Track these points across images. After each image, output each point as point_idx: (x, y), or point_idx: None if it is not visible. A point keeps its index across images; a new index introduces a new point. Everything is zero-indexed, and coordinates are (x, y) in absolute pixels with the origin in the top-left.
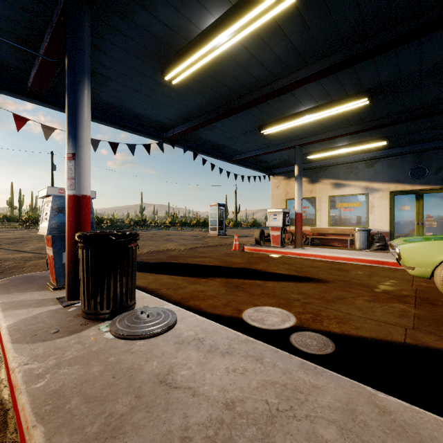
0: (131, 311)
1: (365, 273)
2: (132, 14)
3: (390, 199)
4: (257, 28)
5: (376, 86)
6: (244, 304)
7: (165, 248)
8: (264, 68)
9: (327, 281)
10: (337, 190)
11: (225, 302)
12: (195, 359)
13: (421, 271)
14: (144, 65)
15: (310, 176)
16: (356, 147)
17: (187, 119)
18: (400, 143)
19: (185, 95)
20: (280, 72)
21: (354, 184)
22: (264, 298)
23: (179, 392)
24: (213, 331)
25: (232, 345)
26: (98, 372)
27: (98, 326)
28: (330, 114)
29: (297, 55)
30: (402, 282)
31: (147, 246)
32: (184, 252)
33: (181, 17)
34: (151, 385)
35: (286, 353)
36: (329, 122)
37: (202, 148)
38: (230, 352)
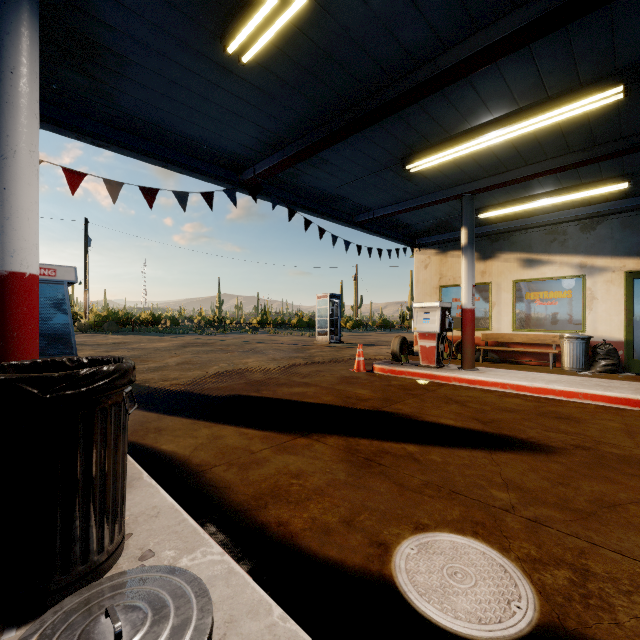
0: (90, 591)
1: (617, 428)
2: None
3: (625, 284)
4: None
5: None
6: (392, 523)
7: (245, 365)
8: (423, 22)
9: (550, 448)
10: (528, 271)
11: (348, 512)
12: None
13: None
14: (186, 23)
15: (481, 248)
16: (568, 194)
17: (276, 146)
18: None
19: (269, 95)
20: (455, 30)
21: (558, 260)
22: (432, 501)
23: None
24: None
25: None
26: None
27: None
28: (539, 126)
29: None
30: None
31: (217, 363)
32: (274, 374)
33: None
34: None
35: None
36: (529, 145)
37: (303, 202)
38: None
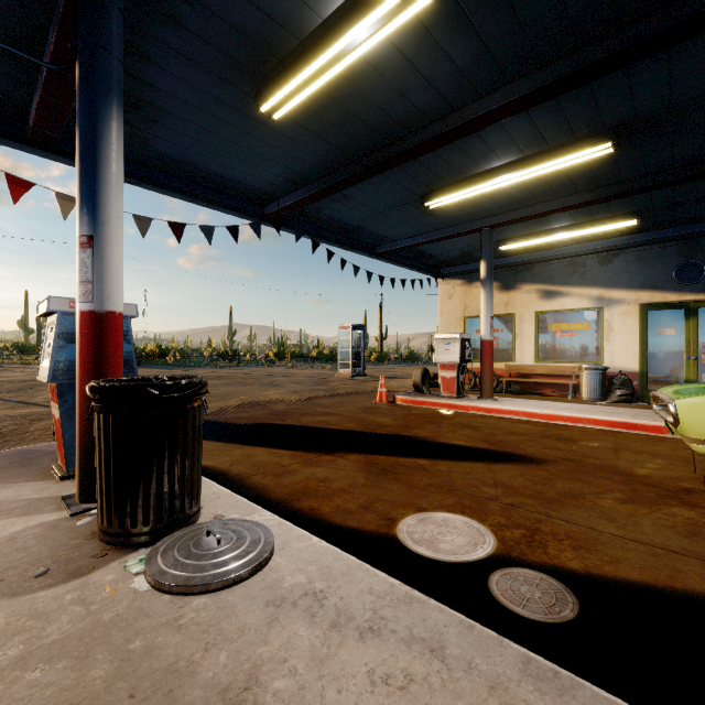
0: (189, 529)
1: (607, 446)
2: None
3: (640, 316)
4: (422, 14)
5: (626, 120)
6: (399, 508)
7: (266, 397)
8: (433, 90)
9: (542, 460)
10: (550, 302)
11: (366, 502)
12: (305, 647)
13: None
14: (224, 86)
15: (504, 278)
16: (583, 229)
17: (300, 183)
18: (659, 223)
19: (296, 141)
20: (460, 96)
21: (578, 292)
22: (434, 495)
23: None
24: (343, 574)
25: (381, 609)
26: (103, 679)
27: (125, 560)
28: (544, 172)
29: (492, 65)
30: (676, 462)
31: (236, 395)
32: (296, 405)
33: None
34: None
35: (491, 632)
36: (540, 186)
37: (326, 233)
38: (376, 629)
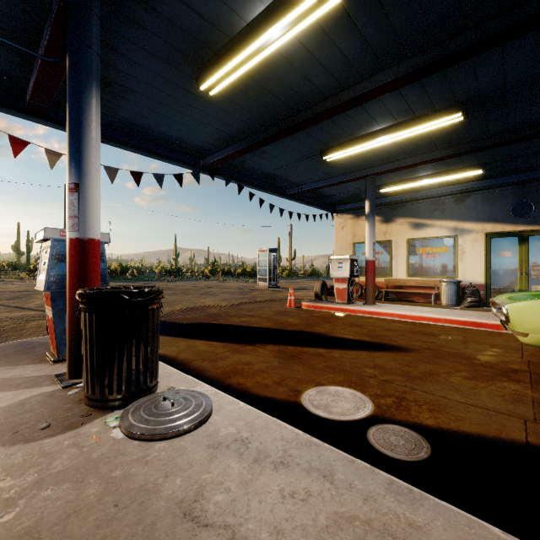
0: (150, 396)
1: (459, 339)
2: (156, 1)
3: (485, 242)
4: (320, 19)
5: (472, 97)
6: (303, 383)
7: (203, 304)
8: (329, 74)
9: (409, 349)
10: (418, 232)
11: (279, 379)
12: (236, 474)
13: (537, 339)
14: (173, 71)
15: (384, 214)
16: (442, 177)
17: (229, 142)
18: (499, 172)
19: (226, 111)
20: (349, 79)
21: (439, 224)
22: (329, 374)
23: (211, 533)
24: (262, 427)
25: (289, 450)
26: (95, 495)
27: (105, 418)
28: (412, 134)
29: (372, 56)
30: (508, 351)
31: (181, 302)
32: (226, 309)
33: (220, 4)
34: (170, 520)
35: (366, 464)
36: (409, 145)
37: (249, 179)
38: (285, 463)
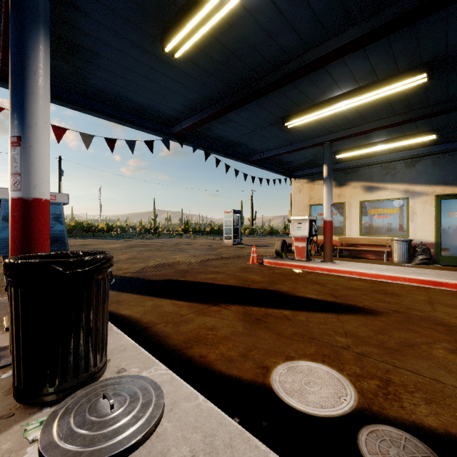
0: (91, 387)
1: (423, 299)
2: None
3: (435, 204)
4: None
5: (439, 56)
6: (271, 356)
7: (174, 260)
8: (294, 33)
9: (377, 312)
10: (370, 194)
11: (244, 349)
12: None
13: None
14: (138, 32)
15: (338, 178)
16: (396, 142)
17: (196, 110)
18: (450, 137)
19: (192, 77)
20: (315, 38)
21: (390, 187)
22: (298, 343)
23: None
24: (225, 445)
25: None
26: None
27: (27, 423)
28: (373, 98)
29: (341, 9)
30: None
31: (154, 258)
32: (194, 265)
33: None
34: None
35: None
36: (368, 110)
37: (215, 146)
38: None
